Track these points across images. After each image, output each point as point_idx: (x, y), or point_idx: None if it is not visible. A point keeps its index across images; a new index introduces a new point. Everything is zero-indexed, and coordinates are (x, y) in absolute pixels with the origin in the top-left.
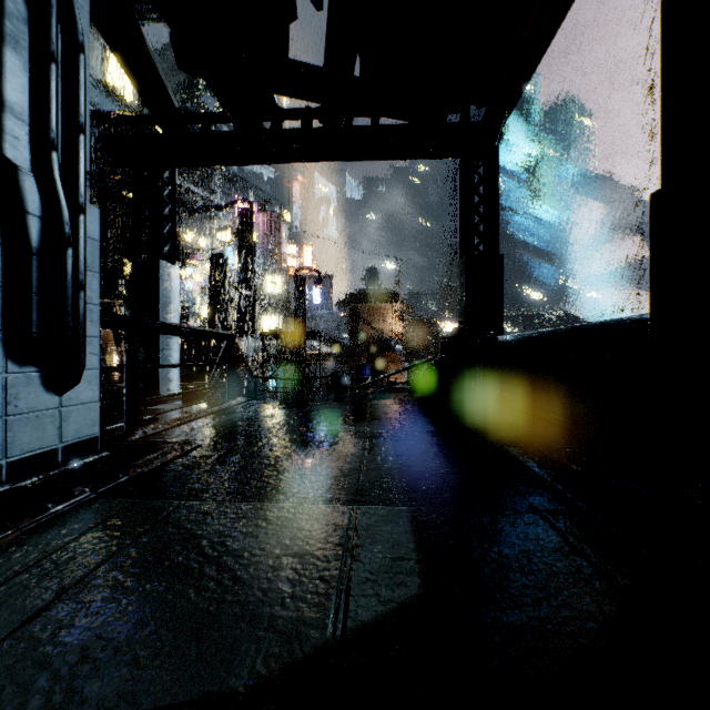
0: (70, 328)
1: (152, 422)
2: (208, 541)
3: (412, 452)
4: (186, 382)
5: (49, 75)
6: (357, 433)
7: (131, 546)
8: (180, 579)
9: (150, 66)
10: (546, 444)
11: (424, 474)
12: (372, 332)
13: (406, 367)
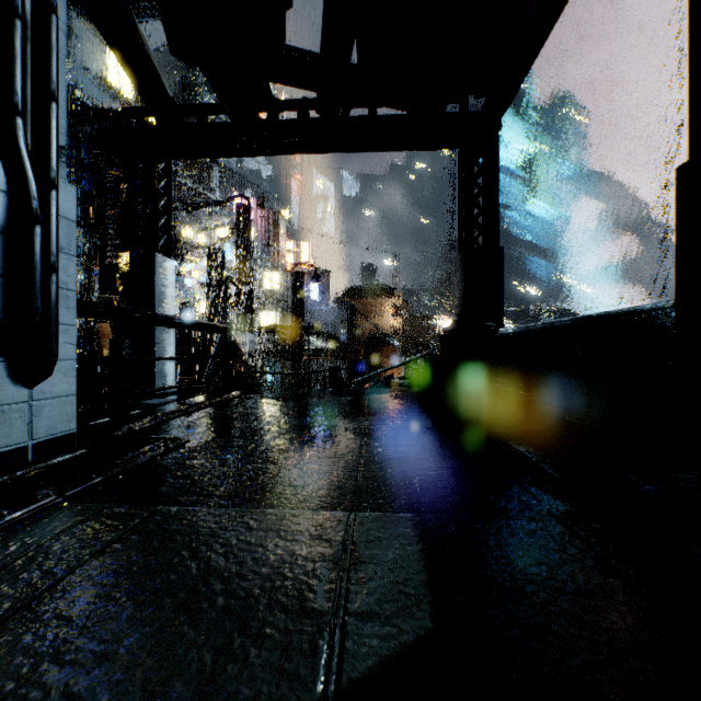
0: (38, 314)
1: (140, 416)
2: (180, 557)
3: (413, 449)
4: (184, 376)
5: (12, 32)
6: (355, 428)
7: (90, 563)
8: (140, 609)
9: (142, 52)
10: (556, 441)
11: (428, 474)
12: (369, 327)
13: (404, 362)
